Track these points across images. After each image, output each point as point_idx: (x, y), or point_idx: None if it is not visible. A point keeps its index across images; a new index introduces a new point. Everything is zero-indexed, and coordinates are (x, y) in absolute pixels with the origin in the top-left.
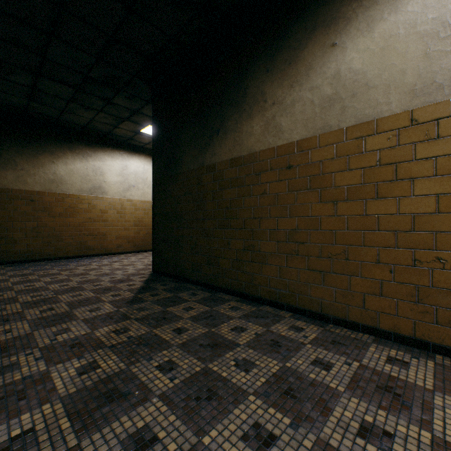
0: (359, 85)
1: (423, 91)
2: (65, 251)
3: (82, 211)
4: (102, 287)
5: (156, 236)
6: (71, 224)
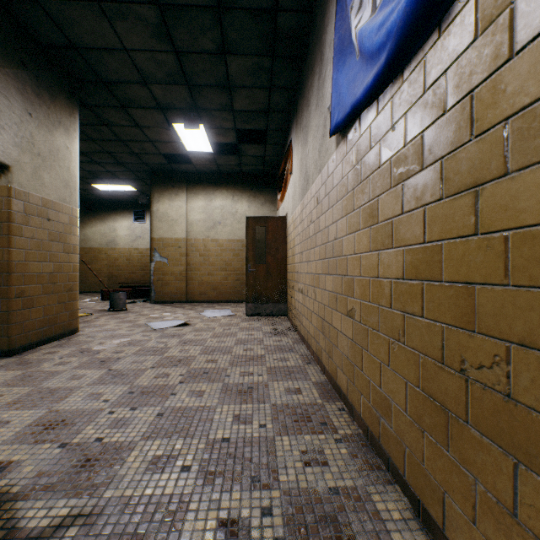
0: (90, 239)
1: (101, 245)
2: None
3: None
4: None
5: None
6: None
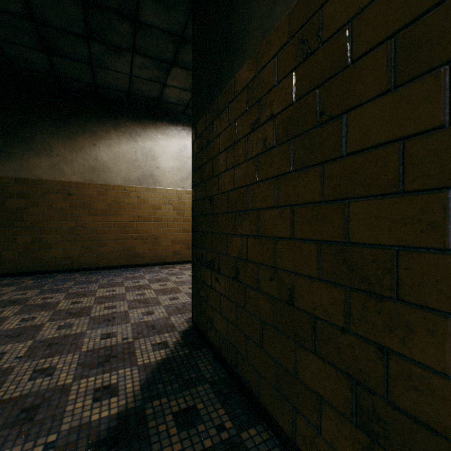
0: None
1: None
2: (109, 259)
3: (129, 207)
4: (33, 393)
5: (195, 249)
6: (116, 224)
